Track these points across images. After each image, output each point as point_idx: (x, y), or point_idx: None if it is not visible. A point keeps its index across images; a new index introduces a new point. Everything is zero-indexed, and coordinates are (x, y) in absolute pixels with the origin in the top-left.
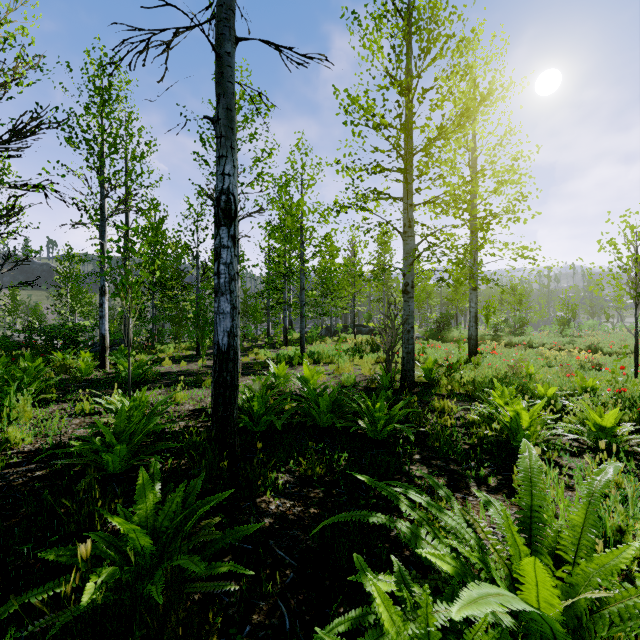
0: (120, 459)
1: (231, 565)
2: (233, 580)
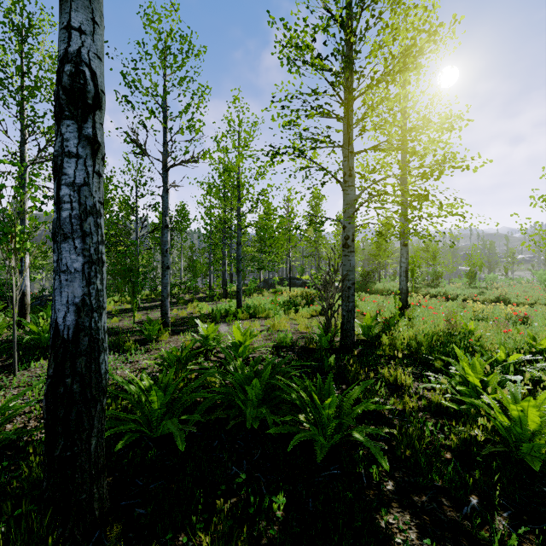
0: None
1: None
2: None
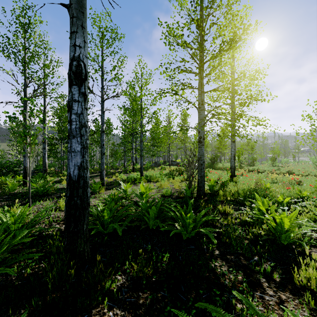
0: None
1: None
2: None
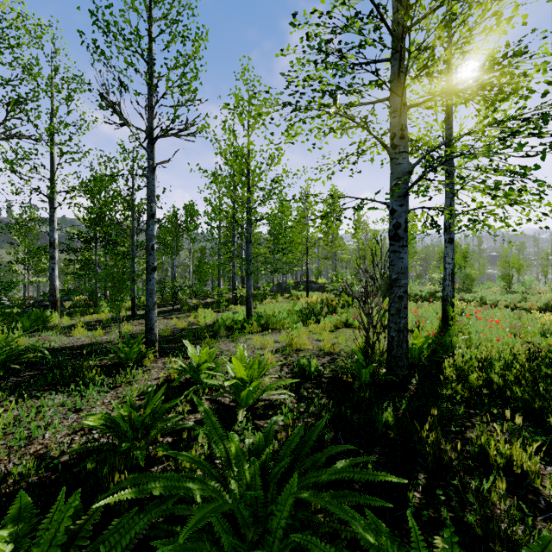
0: None
1: None
2: None
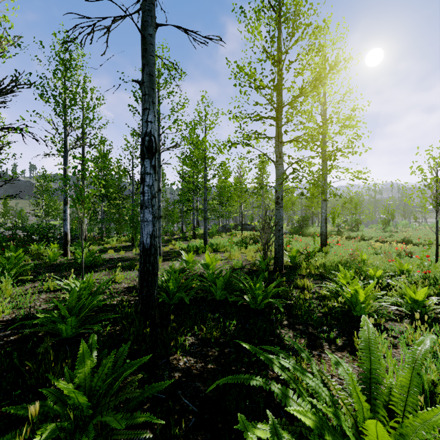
0: (71, 327)
1: (147, 416)
2: (148, 429)
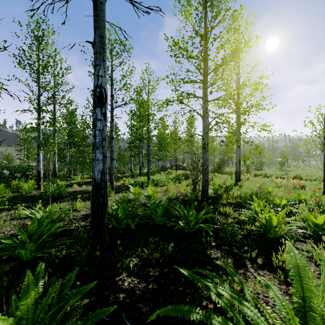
0: (31, 251)
1: None
2: None
